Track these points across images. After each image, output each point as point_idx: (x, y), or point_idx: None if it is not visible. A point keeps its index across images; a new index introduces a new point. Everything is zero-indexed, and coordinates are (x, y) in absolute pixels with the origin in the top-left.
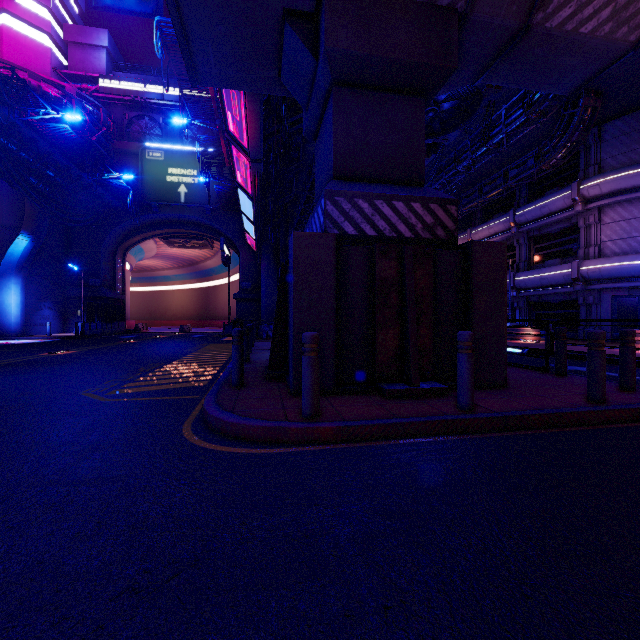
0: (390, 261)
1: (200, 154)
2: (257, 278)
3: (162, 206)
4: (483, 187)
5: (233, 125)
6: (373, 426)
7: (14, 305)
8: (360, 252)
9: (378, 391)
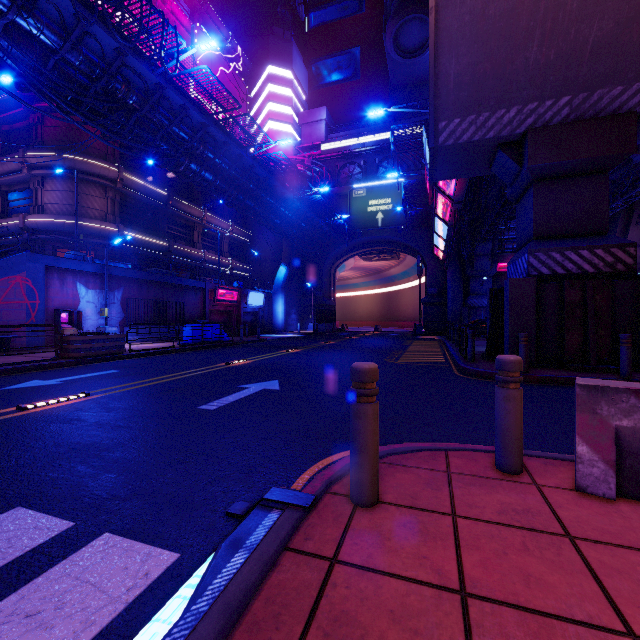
0: (575, 290)
1: (403, 194)
2: (442, 284)
3: (364, 232)
4: None
5: (442, 183)
6: (560, 378)
7: (280, 312)
8: (553, 286)
9: (566, 368)
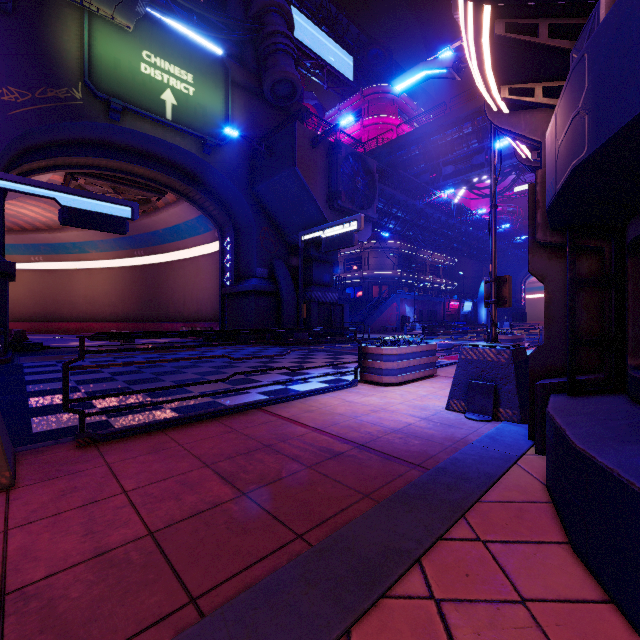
0: None
1: None
2: None
3: None
4: None
5: None
6: None
7: (484, 314)
8: None
9: None
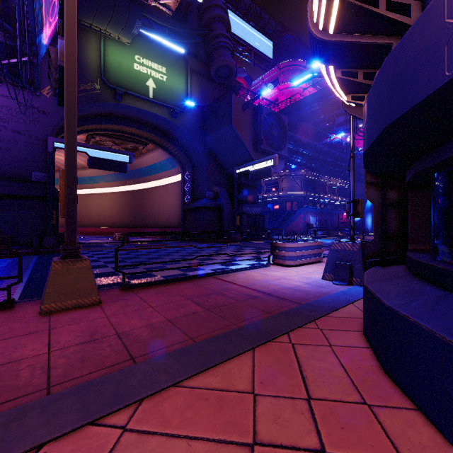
0: None
1: None
2: None
3: None
4: None
5: None
6: None
7: (369, 222)
8: None
9: None
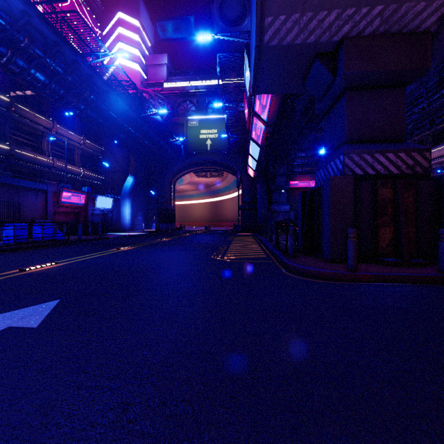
0: (387, 189)
1: (227, 122)
2: (253, 195)
3: (197, 153)
4: (435, 120)
5: (259, 107)
6: (391, 276)
7: (128, 214)
8: (367, 185)
9: (380, 262)
